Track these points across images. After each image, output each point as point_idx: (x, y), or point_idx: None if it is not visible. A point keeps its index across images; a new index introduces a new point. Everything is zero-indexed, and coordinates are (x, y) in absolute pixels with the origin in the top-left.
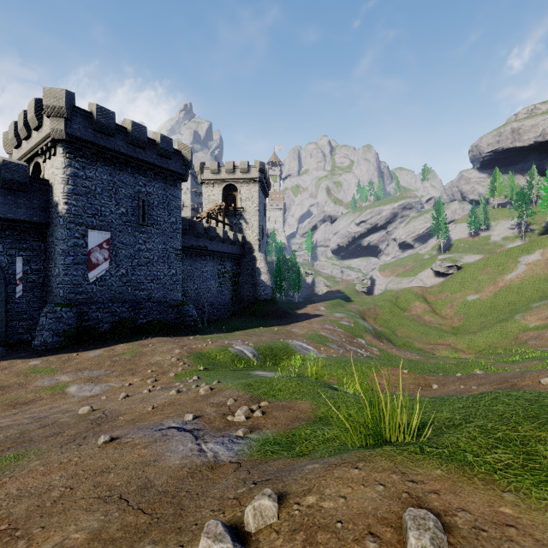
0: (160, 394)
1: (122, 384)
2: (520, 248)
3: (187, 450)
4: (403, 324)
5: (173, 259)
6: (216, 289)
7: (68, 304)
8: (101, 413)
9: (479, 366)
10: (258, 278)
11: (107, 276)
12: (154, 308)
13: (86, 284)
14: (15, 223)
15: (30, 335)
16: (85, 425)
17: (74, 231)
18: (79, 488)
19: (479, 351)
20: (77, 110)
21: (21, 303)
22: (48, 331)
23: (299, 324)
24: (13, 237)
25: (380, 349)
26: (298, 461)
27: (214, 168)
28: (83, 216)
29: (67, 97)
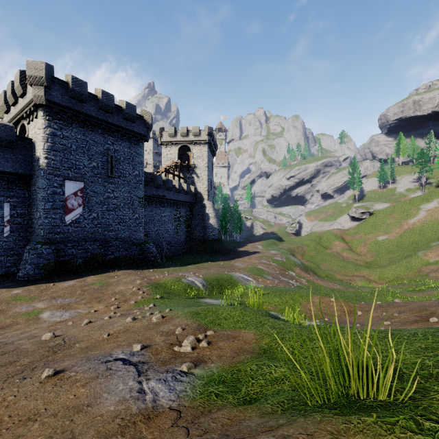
0: (118, 321)
1: (88, 310)
2: (421, 198)
3: (126, 391)
4: (326, 259)
5: (136, 205)
6: (172, 231)
7: (48, 242)
8: (61, 339)
9: (390, 294)
10: (207, 222)
11: (81, 219)
12: (121, 246)
13: (63, 226)
14: (3, 174)
15: (16, 268)
16: (41, 353)
17: (52, 181)
18: None
19: (388, 282)
20: (55, 79)
21: (9, 241)
22: (30, 265)
23: (240, 259)
24: (1, 186)
25: (308, 280)
26: (246, 413)
27: (171, 132)
28: (60, 168)
29: (46, 68)
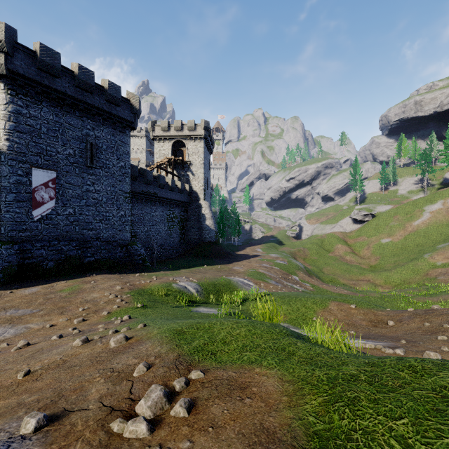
0: (65, 343)
1: (43, 325)
2: (424, 199)
3: None
4: (328, 263)
5: (122, 201)
6: (165, 232)
7: (10, 241)
8: None
9: (401, 299)
10: (203, 223)
11: (53, 214)
12: (102, 247)
13: (29, 222)
14: None
15: None
16: None
17: (16, 168)
18: None
19: (395, 286)
20: (19, 46)
21: None
22: None
23: (239, 262)
24: None
25: (312, 285)
26: None
27: (164, 125)
28: (27, 154)
29: (6, 30)
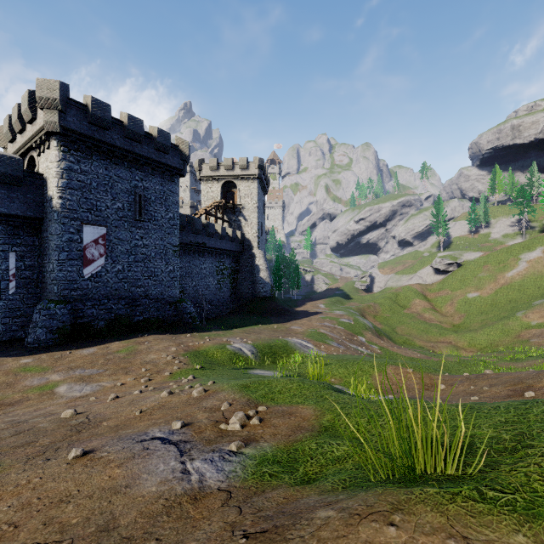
0: (151, 395)
1: (114, 383)
2: (521, 245)
3: (168, 471)
4: (403, 321)
5: (170, 255)
6: (214, 286)
7: (63, 300)
8: (84, 417)
9: (482, 364)
10: (257, 275)
11: (103, 272)
12: (151, 305)
13: (81, 280)
14: (8, 217)
15: (24, 332)
16: (63, 433)
17: (68, 226)
18: (25, 526)
19: (480, 349)
20: (72, 102)
21: (15, 300)
22: (41, 328)
23: (298, 321)
24: (6, 232)
25: (381, 347)
26: (303, 492)
27: (213, 164)
28: (78, 210)
29: (61, 88)
